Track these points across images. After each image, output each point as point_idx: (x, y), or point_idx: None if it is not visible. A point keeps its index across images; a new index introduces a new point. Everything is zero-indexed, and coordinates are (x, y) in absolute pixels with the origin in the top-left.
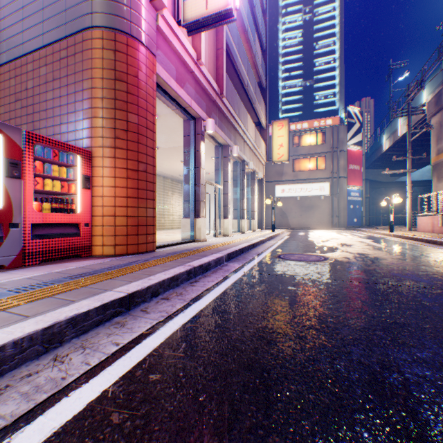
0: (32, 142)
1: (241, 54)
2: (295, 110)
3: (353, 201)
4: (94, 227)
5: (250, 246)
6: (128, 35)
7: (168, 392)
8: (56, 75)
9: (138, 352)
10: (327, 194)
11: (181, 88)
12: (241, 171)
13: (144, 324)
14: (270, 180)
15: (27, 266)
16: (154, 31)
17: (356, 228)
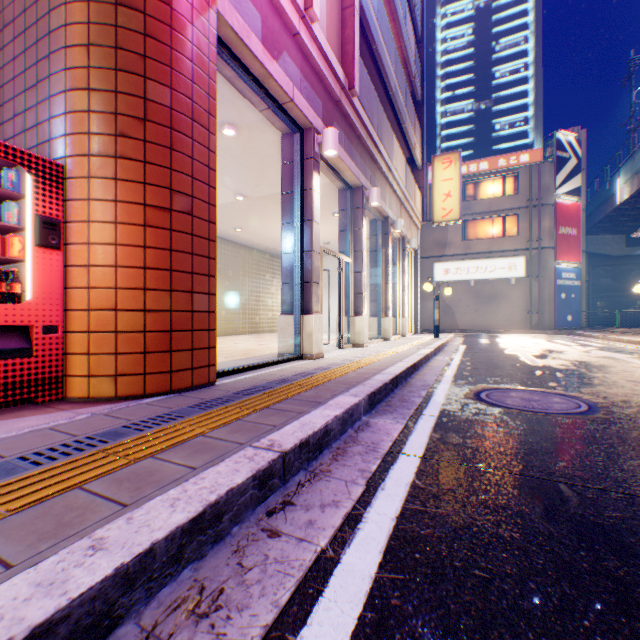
0: None
1: (385, 31)
2: (463, 148)
3: (565, 287)
4: (70, 334)
5: (408, 370)
6: None
7: None
8: (8, 17)
9: None
10: (520, 276)
11: (272, 59)
12: (382, 235)
13: None
14: (426, 255)
15: None
16: None
17: (574, 332)
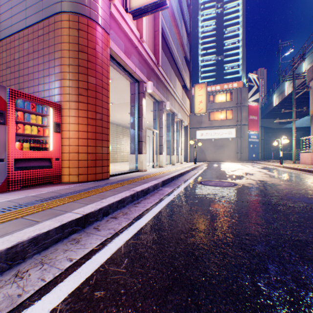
0: (15, 97)
1: (172, 35)
2: (210, 77)
3: (252, 142)
4: (63, 161)
5: (179, 175)
6: (88, 18)
7: (109, 312)
8: (35, 49)
9: (87, 268)
10: (233, 137)
11: (128, 58)
12: (172, 120)
13: (95, 240)
14: (193, 127)
15: (11, 190)
16: (107, 16)
17: (254, 161)
